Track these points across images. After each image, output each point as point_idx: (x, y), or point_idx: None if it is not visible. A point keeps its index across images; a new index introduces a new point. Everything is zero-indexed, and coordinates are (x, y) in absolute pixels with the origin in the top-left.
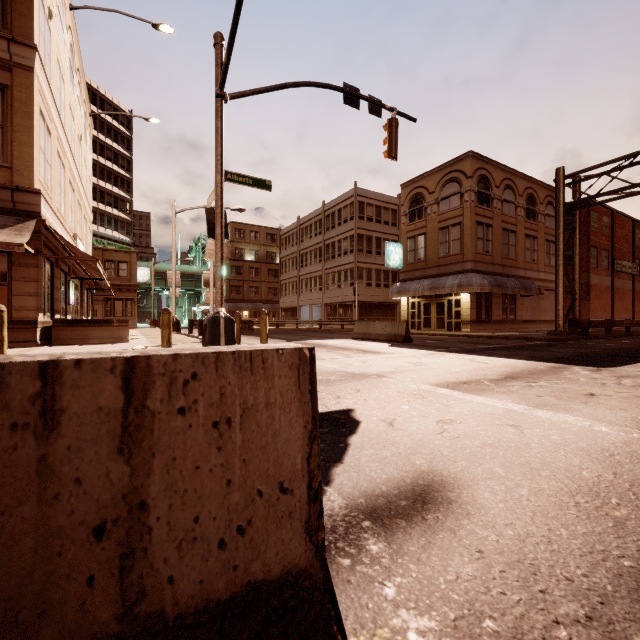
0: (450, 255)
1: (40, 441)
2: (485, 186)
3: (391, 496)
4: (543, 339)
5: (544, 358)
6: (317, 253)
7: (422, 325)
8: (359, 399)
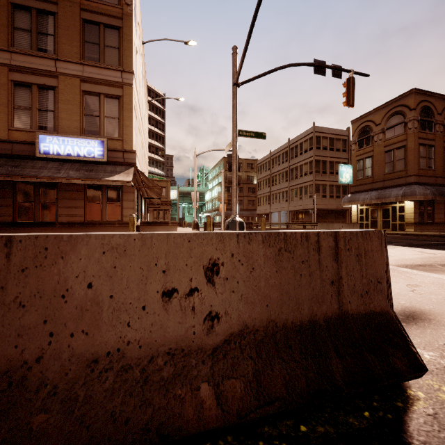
0: (394, 172)
1: (318, 254)
2: (427, 115)
3: None
4: None
5: None
6: (284, 175)
7: (369, 226)
8: None
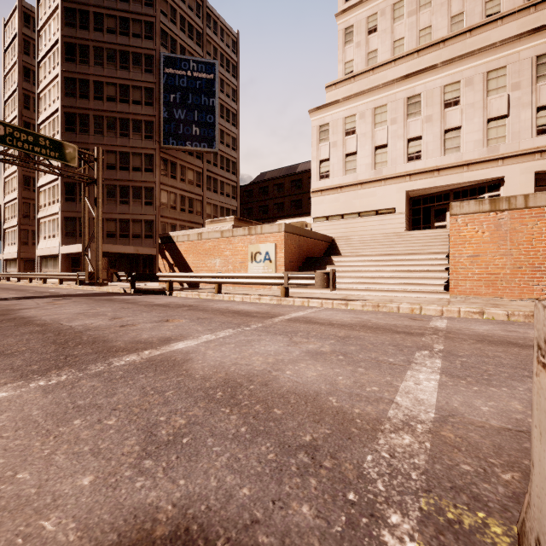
0: None
1: None
2: None
3: None
4: None
5: None
6: None
7: None
8: None
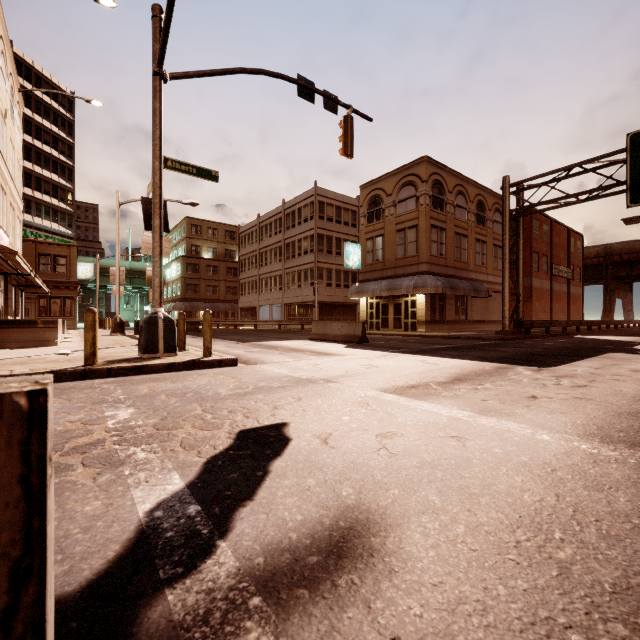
0: (406, 257)
1: None
2: (439, 191)
3: (300, 549)
4: (491, 339)
5: (491, 358)
6: (277, 252)
7: (380, 325)
8: (297, 410)
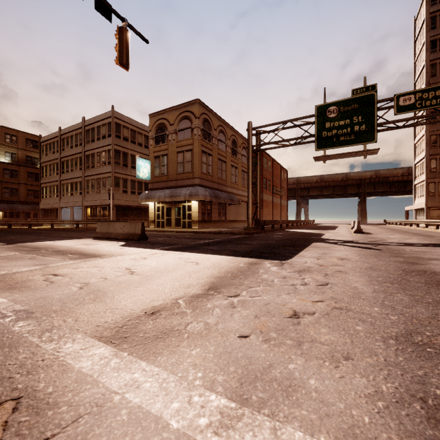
0: (185, 172)
1: None
2: (208, 127)
3: None
4: (241, 233)
5: (243, 252)
6: (78, 161)
7: (165, 224)
8: None
